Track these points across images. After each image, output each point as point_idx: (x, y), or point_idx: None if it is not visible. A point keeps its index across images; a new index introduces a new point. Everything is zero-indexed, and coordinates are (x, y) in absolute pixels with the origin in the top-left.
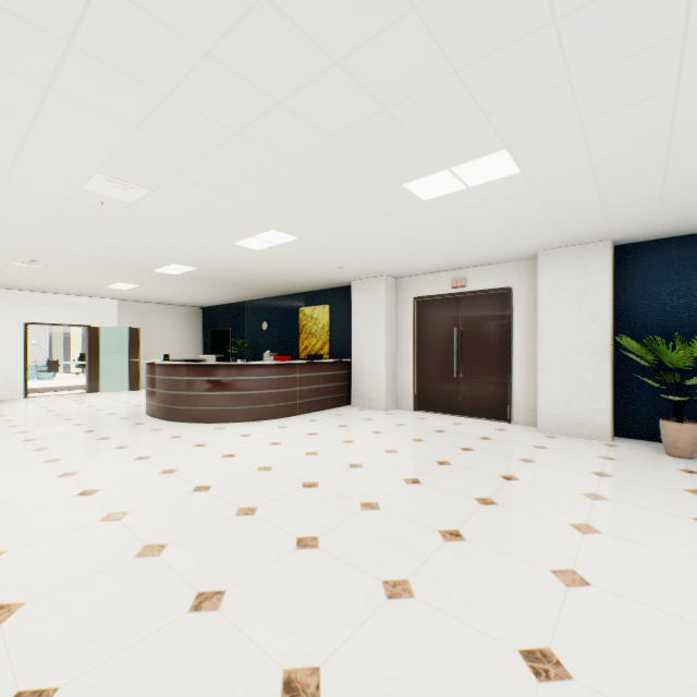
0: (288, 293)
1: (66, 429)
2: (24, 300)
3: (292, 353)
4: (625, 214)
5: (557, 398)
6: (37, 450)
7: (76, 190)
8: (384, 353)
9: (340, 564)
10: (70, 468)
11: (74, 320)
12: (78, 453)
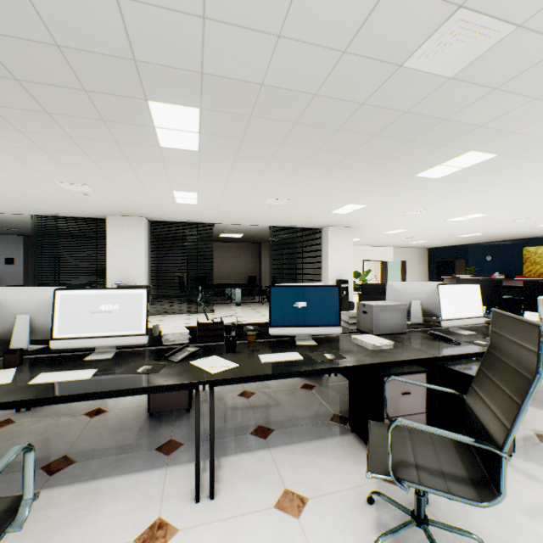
0: (512, 239)
1: None
2: (362, 250)
3: (514, 274)
4: None
5: None
6: None
7: (504, 221)
8: None
9: None
10: None
11: (377, 258)
12: None
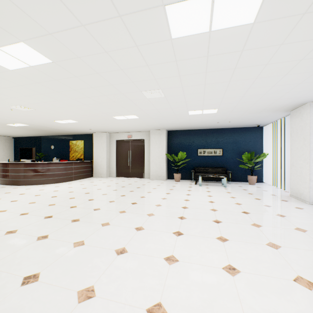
0: (65, 134)
1: None
2: None
3: (66, 158)
4: (165, 125)
5: (154, 170)
6: None
7: (6, 106)
8: (106, 158)
9: (100, 201)
10: None
11: None
12: None
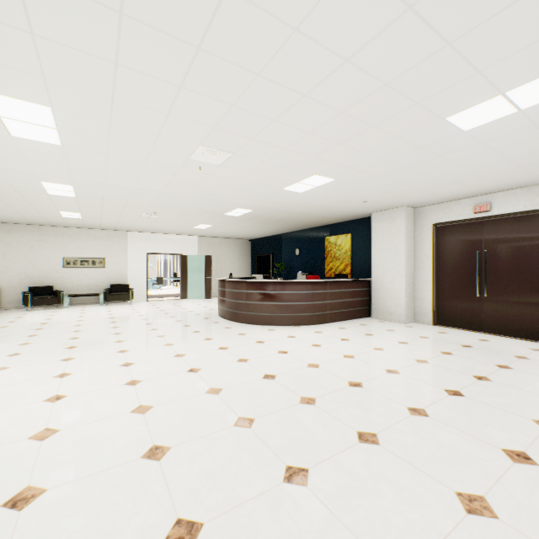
0: (315, 226)
1: (173, 323)
2: (146, 238)
3: (319, 273)
4: None
5: None
6: (159, 336)
7: (186, 160)
8: (403, 273)
9: (405, 465)
10: (180, 351)
11: (173, 251)
12: (183, 341)
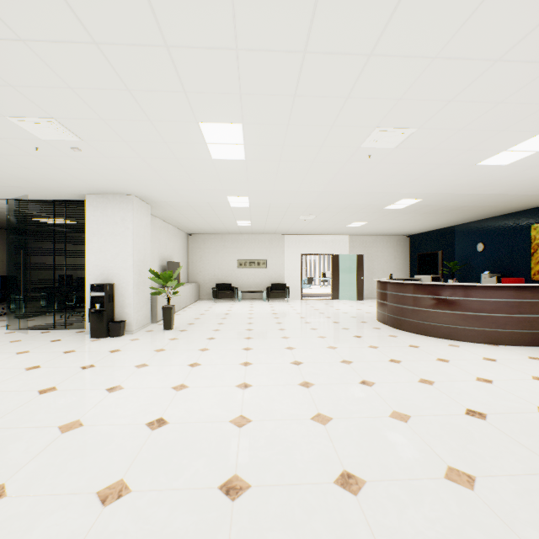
0: (512, 211)
1: (330, 324)
2: (300, 240)
3: (518, 274)
4: None
5: None
6: (320, 337)
7: (355, 150)
8: None
9: None
10: (345, 357)
11: (324, 251)
12: (345, 345)
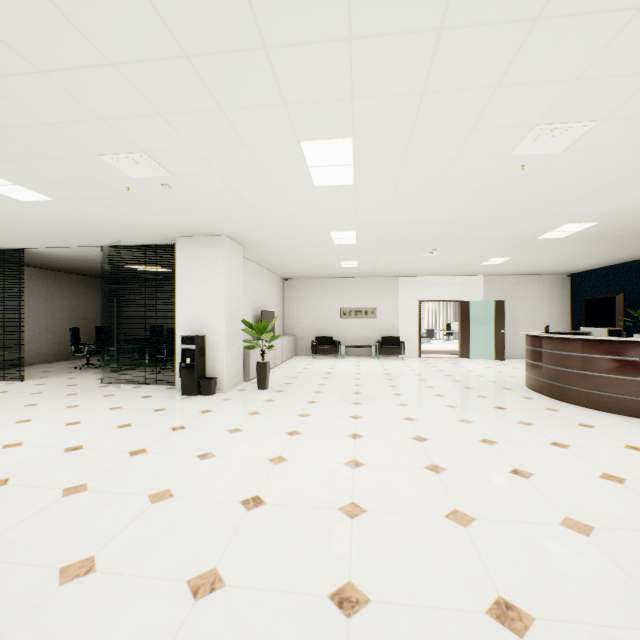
0: None
1: (461, 390)
2: (418, 283)
3: None
4: None
5: None
6: (448, 406)
7: (501, 160)
8: None
9: None
10: (485, 435)
11: (449, 297)
12: (484, 419)
